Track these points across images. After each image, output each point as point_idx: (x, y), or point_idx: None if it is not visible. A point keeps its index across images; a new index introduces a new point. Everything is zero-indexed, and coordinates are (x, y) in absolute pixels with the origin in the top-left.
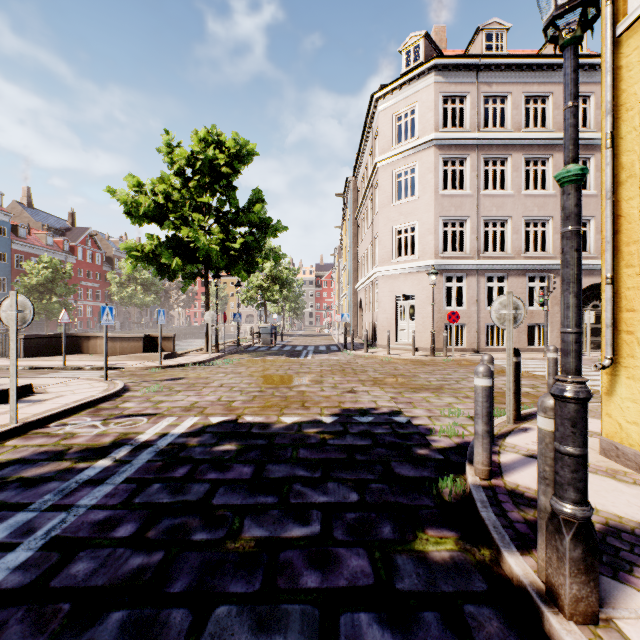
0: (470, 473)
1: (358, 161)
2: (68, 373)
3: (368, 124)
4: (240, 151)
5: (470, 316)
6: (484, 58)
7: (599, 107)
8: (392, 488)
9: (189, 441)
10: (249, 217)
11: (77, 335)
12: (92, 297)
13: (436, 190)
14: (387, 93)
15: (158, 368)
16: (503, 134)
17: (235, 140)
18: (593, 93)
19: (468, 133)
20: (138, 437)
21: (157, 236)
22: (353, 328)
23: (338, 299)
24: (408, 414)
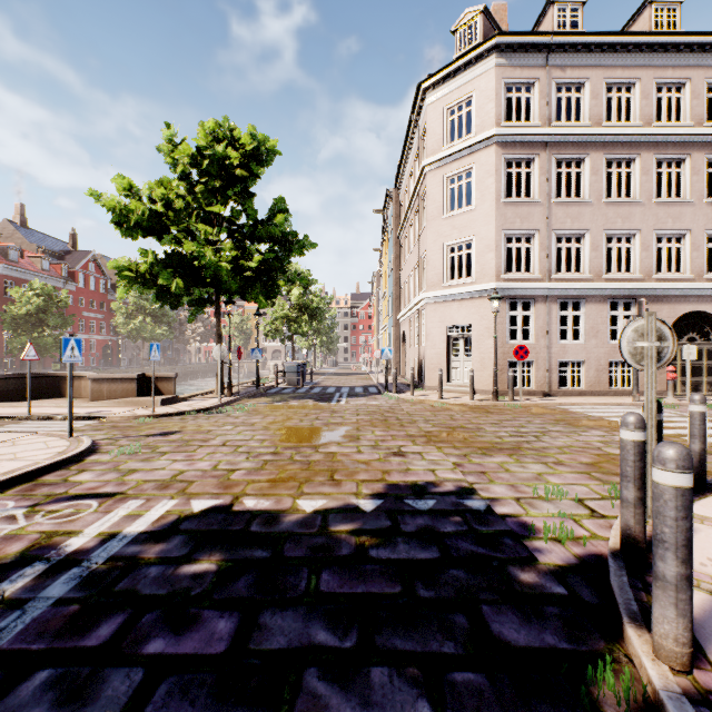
0: (645, 652)
1: (401, 169)
2: (31, 425)
3: (413, 122)
4: (258, 149)
5: (539, 351)
6: (557, 36)
7: (697, 96)
8: (496, 685)
9: (144, 552)
10: (269, 230)
11: (57, 375)
12: (95, 330)
13: (498, 197)
14: (437, 82)
15: (150, 417)
16: (580, 129)
17: (252, 135)
18: (689, 79)
19: (537, 128)
20: (66, 543)
21: (154, 252)
22: (395, 365)
23: (377, 332)
24: (485, 494)
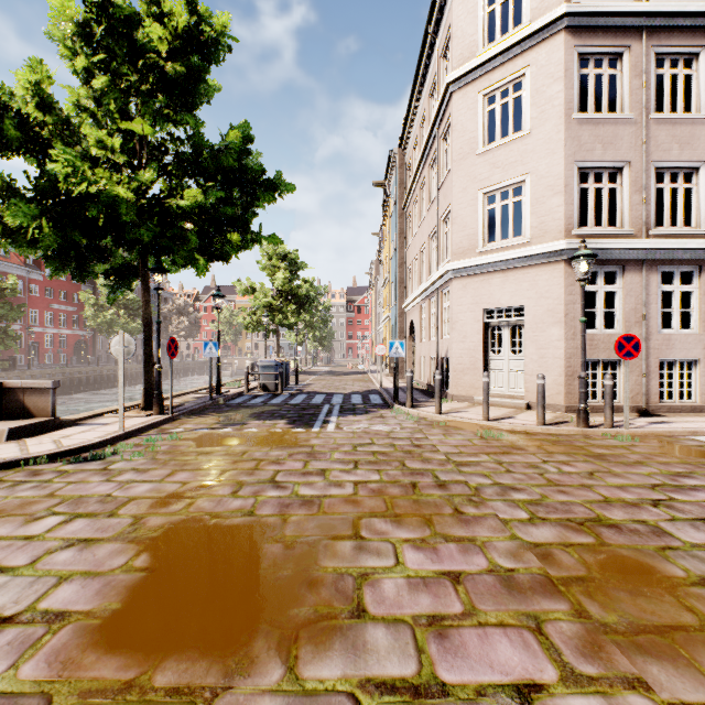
0: None
1: (408, 119)
2: None
3: (430, 38)
4: (198, 27)
5: None
6: None
7: None
8: None
9: None
10: (219, 160)
11: None
12: (66, 324)
13: (568, 112)
14: None
15: None
16: (696, 4)
17: (188, 4)
18: None
19: (630, 2)
20: None
21: (8, 175)
22: (399, 364)
23: (375, 326)
24: None
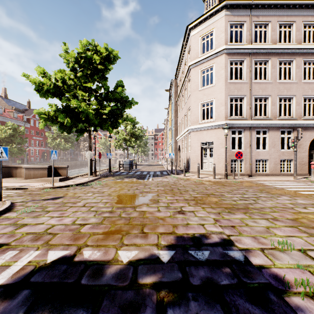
0: None
1: (178, 69)
2: None
3: (184, 45)
4: (109, 55)
5: (246, 154)
6: (255, 0)
7: None
8: None
9: None
10: (114, 95)
11: (9, 166)
12: (39, 145)
13: (226, 79)
14: (196, 24)
15: (51, 188)
16: (266, 46)
17: (105, 48)
18: None
19: (245, 45)
20: None
21: (56, 105)
22: (175, 161)
23: (166, 146)
24: (240, 245)
